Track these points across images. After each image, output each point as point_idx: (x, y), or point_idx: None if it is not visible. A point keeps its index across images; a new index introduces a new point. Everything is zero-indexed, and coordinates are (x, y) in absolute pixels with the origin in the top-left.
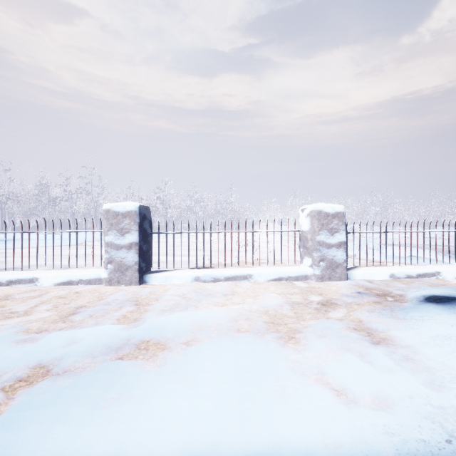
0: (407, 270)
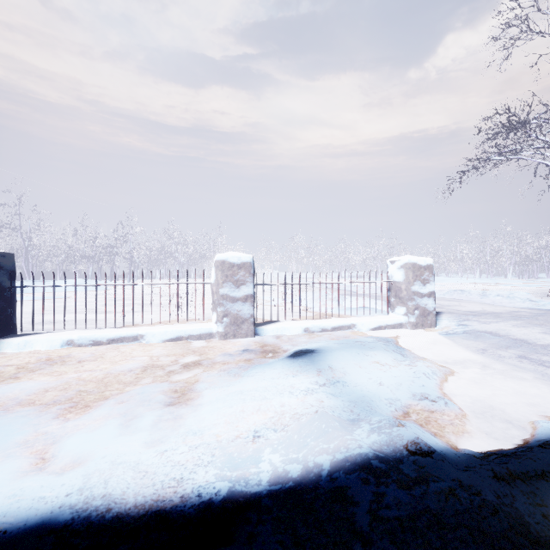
0: (323, 323)
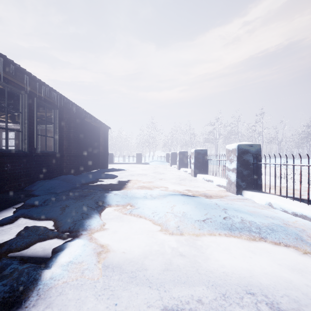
0: (284, 204)
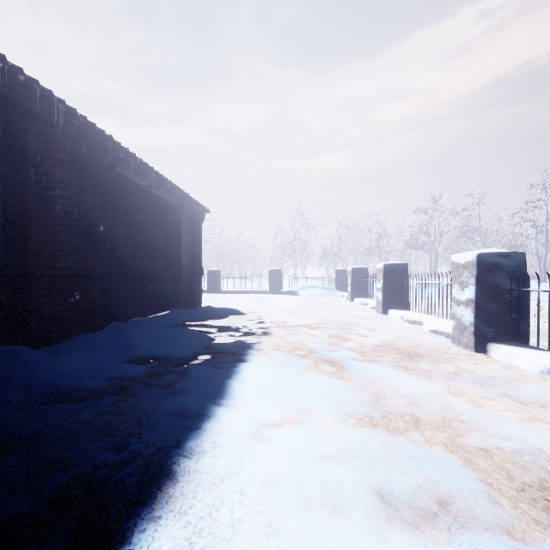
0: None
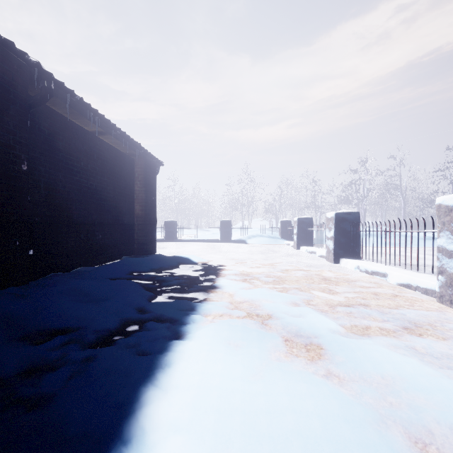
0: None
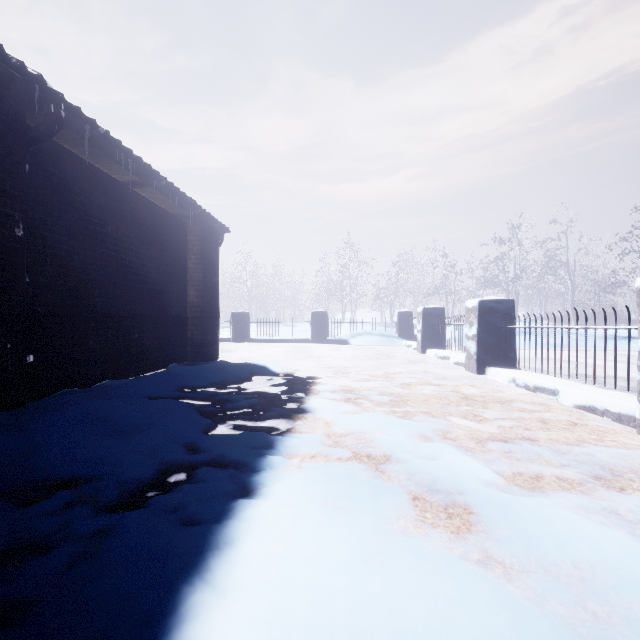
0: None
